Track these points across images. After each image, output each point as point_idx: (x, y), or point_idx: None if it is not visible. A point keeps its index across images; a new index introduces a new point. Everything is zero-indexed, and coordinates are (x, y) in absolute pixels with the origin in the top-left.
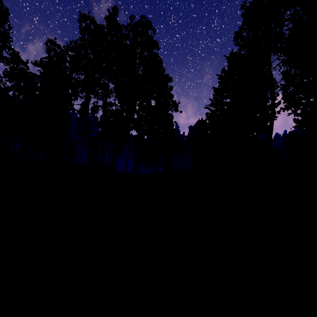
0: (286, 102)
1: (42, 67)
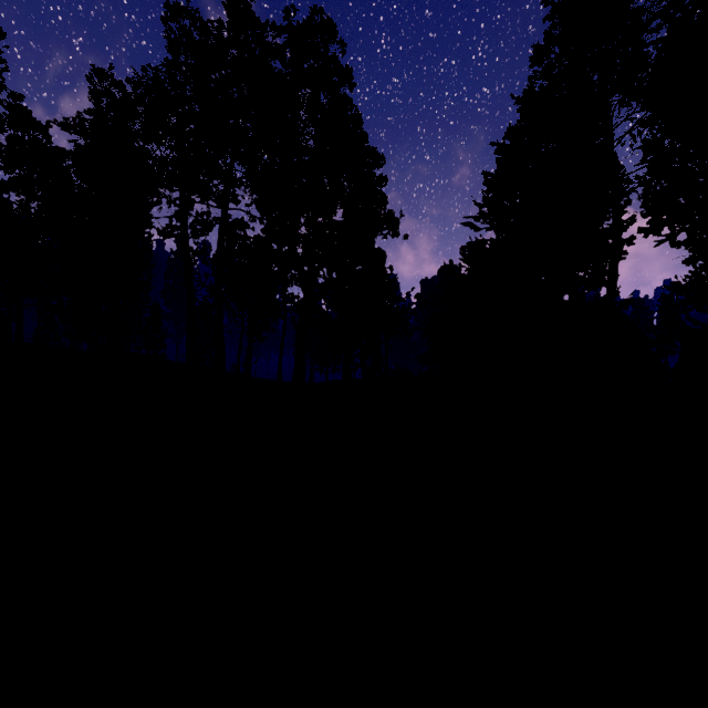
0: (653, 214)
1: (79, 133)
